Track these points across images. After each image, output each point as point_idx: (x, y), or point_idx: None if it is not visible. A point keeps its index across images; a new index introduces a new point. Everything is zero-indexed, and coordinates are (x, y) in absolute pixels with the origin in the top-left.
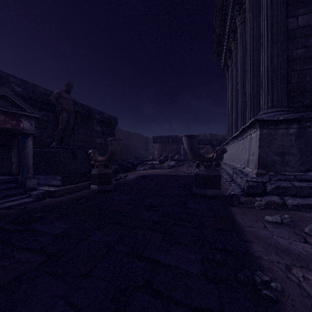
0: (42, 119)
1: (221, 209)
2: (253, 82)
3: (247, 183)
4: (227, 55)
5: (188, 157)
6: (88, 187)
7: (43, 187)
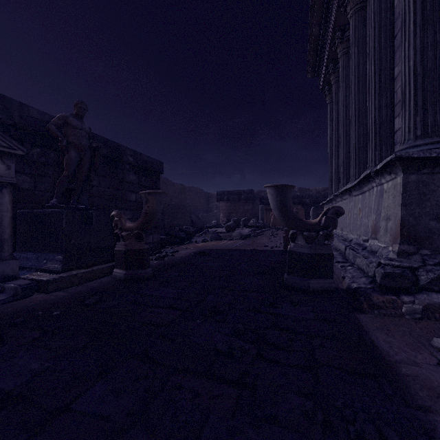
0: (36, 160)
1: (340, 320)
2: (379, 100)
3: (383, 268)
4: (330, 67)
5: (269, 222)
6: (110, 272)
7: (31, 273)
